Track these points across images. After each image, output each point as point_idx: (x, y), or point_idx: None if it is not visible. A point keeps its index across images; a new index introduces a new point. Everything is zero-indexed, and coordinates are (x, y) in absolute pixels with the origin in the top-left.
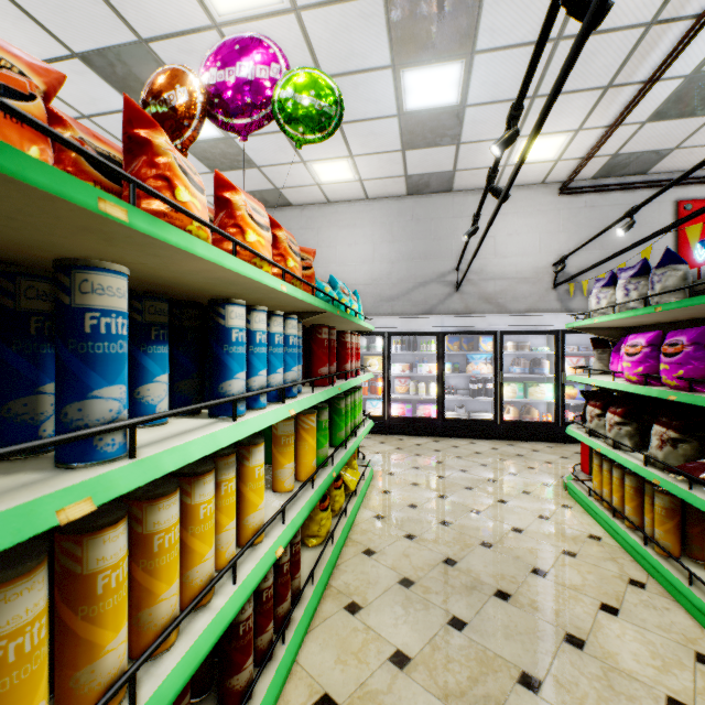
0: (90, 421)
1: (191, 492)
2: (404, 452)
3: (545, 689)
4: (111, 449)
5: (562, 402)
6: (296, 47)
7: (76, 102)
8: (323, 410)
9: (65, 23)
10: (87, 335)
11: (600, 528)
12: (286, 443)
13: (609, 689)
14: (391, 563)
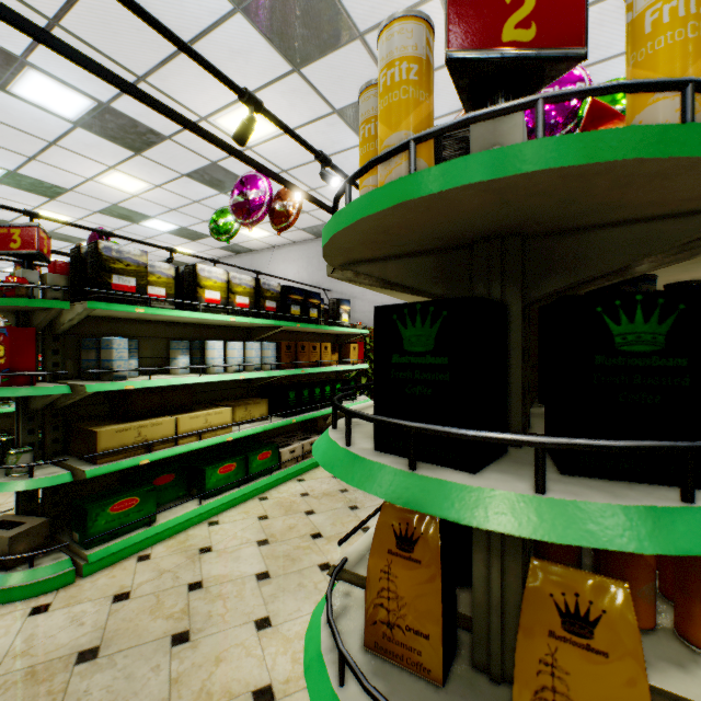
0: None
1: None
2: None
3: None
4: None
5: None
6: None
7: (319, 148)
8: None
9: (338, 89)
10: None
11: None
12: None
13: None
14: None
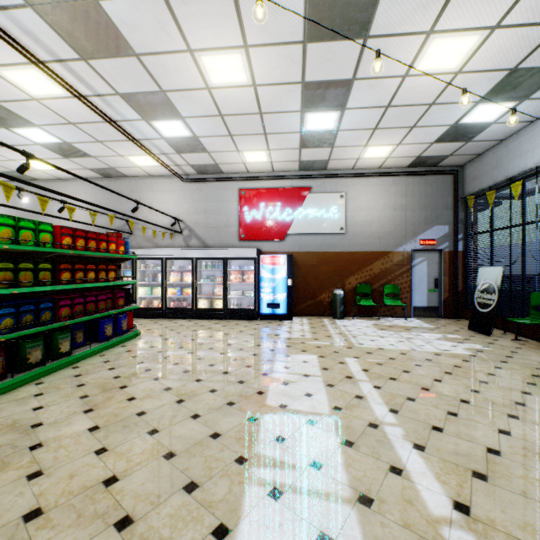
0: None
1: None
2: None
3: None
4: None
5: (165, 297)
6: None
7: None
8: None
9: None
10: None
11: None
12: None
13: None
14: None
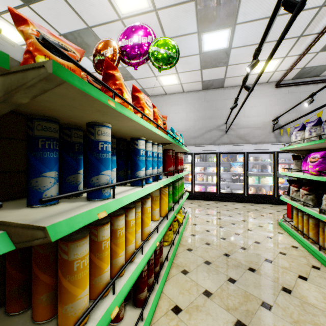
0: (100, 183)
1: (127, 215)
2: (202, 207)
3: (274, 309)
4: (107, 194)
5: (277, 185)
6: (155, 26)
7: None
8: (170, 186)
9: (58, 22)
10: (99, 151)
11: (297, 243)
12: (156, 199)
13: (303, 310)
14: (200, 254)
